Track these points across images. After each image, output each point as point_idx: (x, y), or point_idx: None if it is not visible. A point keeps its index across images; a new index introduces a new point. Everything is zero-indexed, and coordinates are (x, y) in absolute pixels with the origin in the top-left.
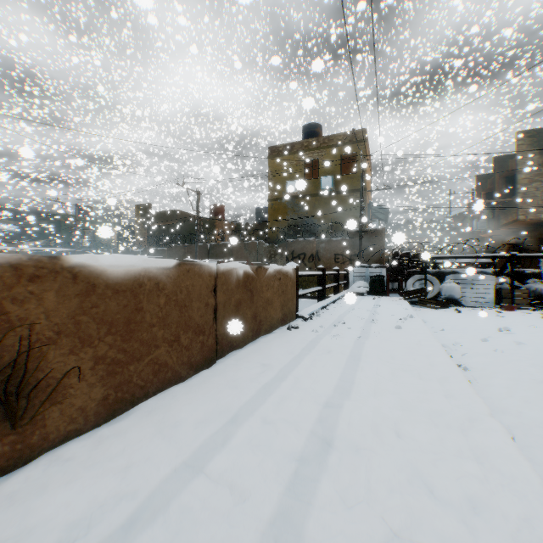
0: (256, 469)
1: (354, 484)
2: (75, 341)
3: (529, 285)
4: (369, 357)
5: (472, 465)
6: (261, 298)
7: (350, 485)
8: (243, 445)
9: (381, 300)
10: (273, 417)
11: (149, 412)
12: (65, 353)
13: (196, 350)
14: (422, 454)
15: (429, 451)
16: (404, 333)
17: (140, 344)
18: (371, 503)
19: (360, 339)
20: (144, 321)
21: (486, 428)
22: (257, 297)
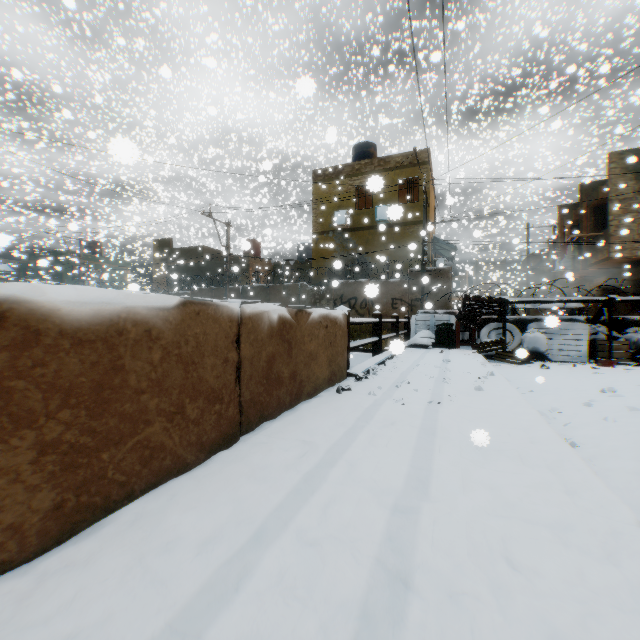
0: None
1: None
2: (3, 420)
3: (629, 335)
4: (447, 431)
5: None
6: (302, 351)
7: None
8: (268, 586)
9: (450, 354)
10: (317, 532)
11: (131, 524)
12: None
13: (210, 425)
14: (559, 603)
15: (568, 597)
16: (487, 396)
17: (120, 421)
18: None
19: (431, 405)
20: (127, 386)
21: None
22: (297, 350)
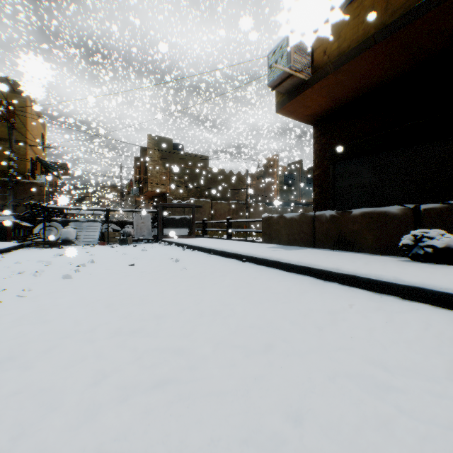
0: None
1: None
2: None
3: (125, 229)
4: None
5: None
6: None
7: None
8: None
9: None
10: None
11: None
12: None
13: None
14: None
15: None
16: None
17: None
18: None
19: None
20: None
21: None
22: None
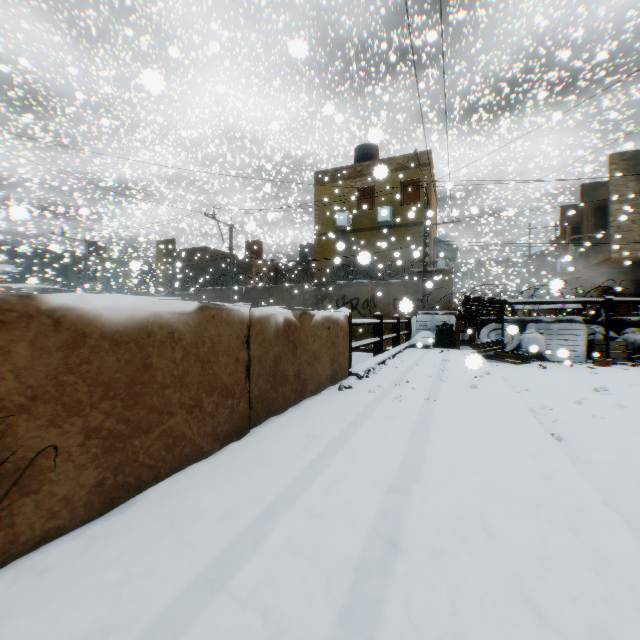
0: (299, 585)
1: (433, 608)
2: (58, 409)
3: (626, 336)
4: (441, 425)
5: (590, 577)
6: (306, 351)
7: (428, 609)
8: (281, 547)
9: (450, 354)
10: (321, 508)
11: (160, 501)
12: (43, 425)
13: (223, 418)
14: (522, 560)
15: (531, 556)
16: (481, 394)
17: (148, 412)
18: (458, 638)
19: (428, 402)
20: (154, 382)
21: (601, 521)
22: (301, 350)
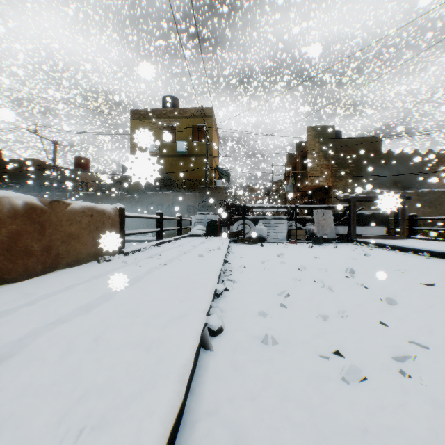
0: None
1: None
2: None
3: (307, 227)
4: (150, 278)
5: (138, 354)
6: (60, 231)
7: None
8: None
9: (211, 239)
10: None
11: None
12: None
13: None
14: (99, 352)
15: (110, 349)
16: (201, 259)
17: None
18: None
19: (159, 266)
20: None
21: (186, 320)
22: (53, 230)
